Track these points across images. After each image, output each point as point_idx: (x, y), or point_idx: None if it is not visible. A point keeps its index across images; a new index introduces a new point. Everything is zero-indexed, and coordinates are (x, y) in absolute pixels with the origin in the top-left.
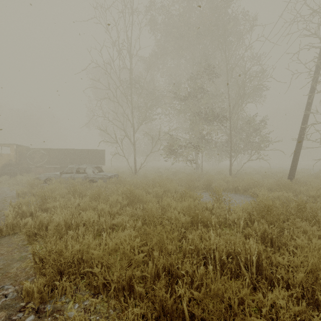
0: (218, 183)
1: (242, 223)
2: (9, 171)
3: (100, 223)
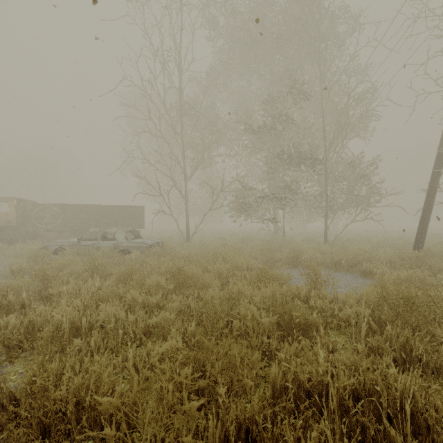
0: (310, 255)
1: (364, 326)
2: (7, 237)
3: (127, 324)
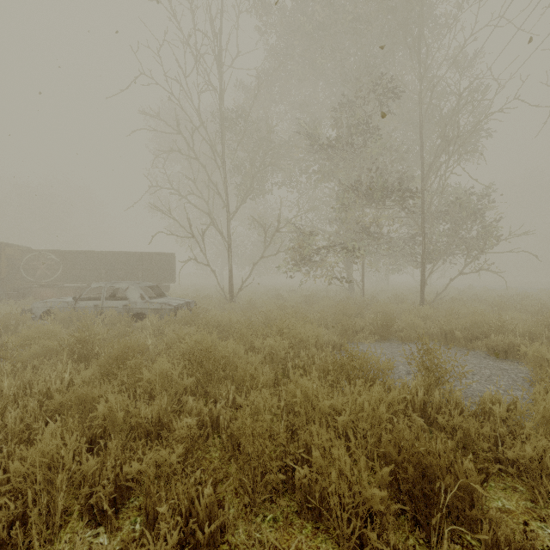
0: (407, 322)
1: None
2: None
3: (82, 475)
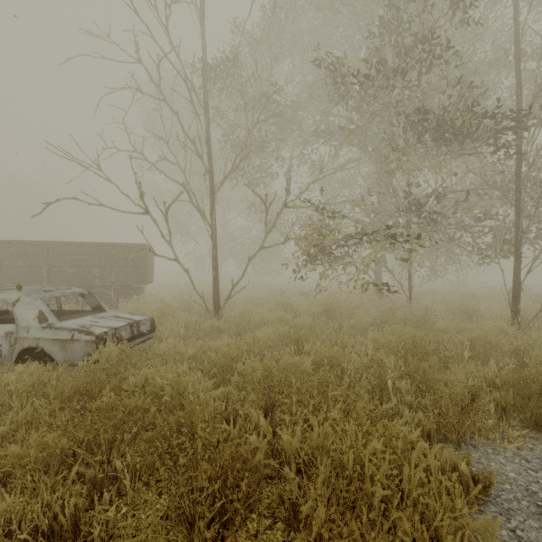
0: None
1: None
2: None
3: None
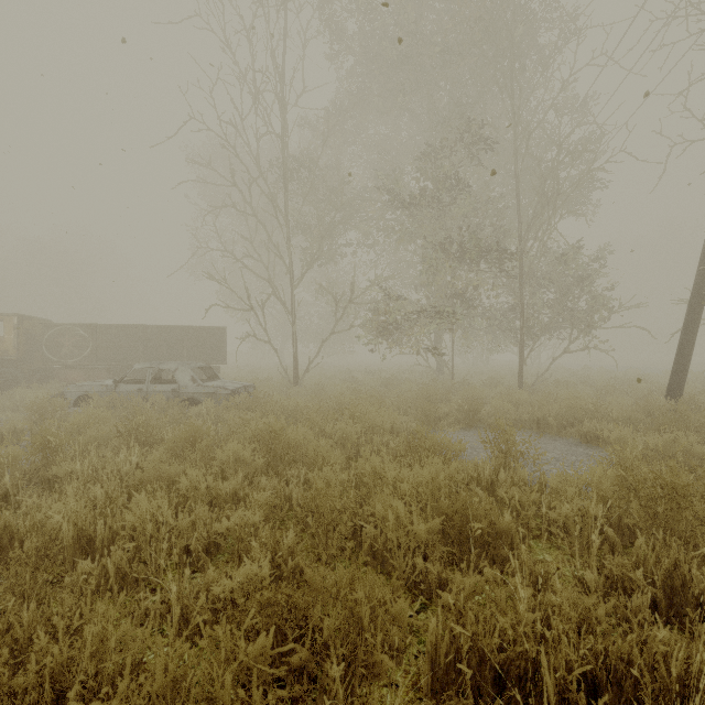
0: (496, 407)
1: (596, 538)
2: (1, 378)
3: (178, 531)
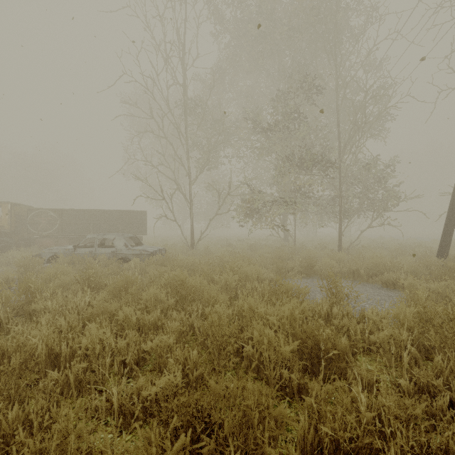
0: (325, 263)
1: (406, 355)
2: None
3: (117, 350)
